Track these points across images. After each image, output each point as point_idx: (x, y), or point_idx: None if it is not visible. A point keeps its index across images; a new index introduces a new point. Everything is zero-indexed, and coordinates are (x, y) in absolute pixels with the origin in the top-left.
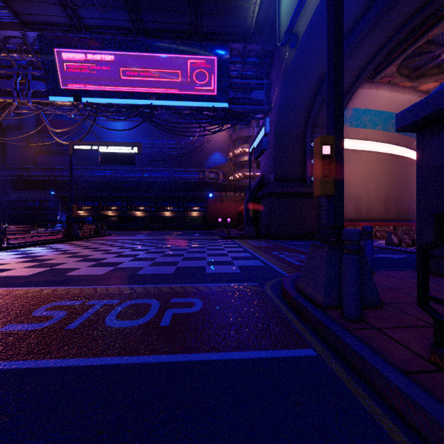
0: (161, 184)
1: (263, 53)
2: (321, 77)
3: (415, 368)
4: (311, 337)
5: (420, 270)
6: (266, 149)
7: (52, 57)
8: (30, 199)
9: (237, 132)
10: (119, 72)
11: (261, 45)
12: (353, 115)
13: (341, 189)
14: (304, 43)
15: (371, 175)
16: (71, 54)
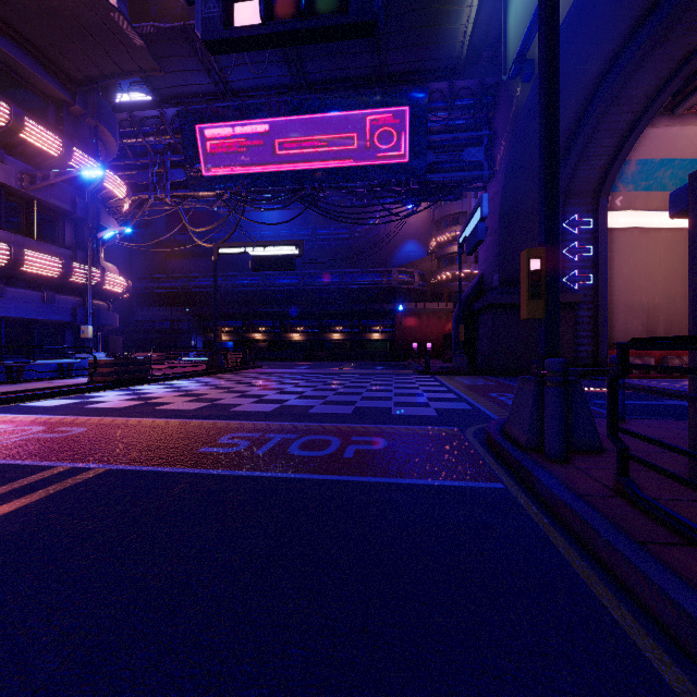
0: (328, 293)
1: (482, 91)
2: (577, 118)
3: (593, 493)
4: (504, 476)
5: (608, 401)
6: (483, 240)
7: (193, 137)
8: (159, 319)
9: (443, 207)
10: (274, 145)
11: (478, 79)
12: (639, 171)
13: (555, 311)
14: None
15: (676, 270)
16: (216, 130)
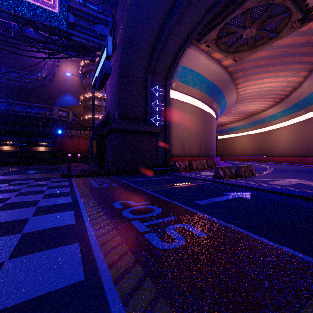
0: None
1: None
2: (161, 25)
3: None
4: None
5: None
6: (108, 75)
7: None
8: None
9: (87, 78)
10: None
11: None
12: (182, 72)
13: None
14: None
15: (191, 122)
16: None
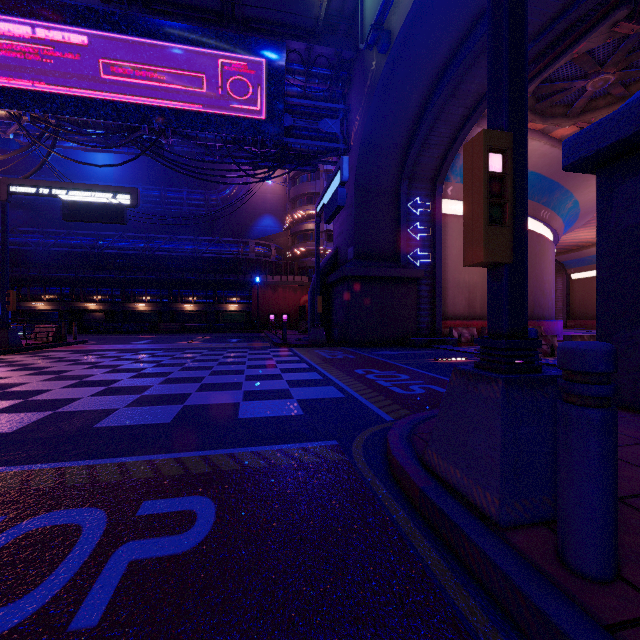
0: (179, 260)
1: (338, 62)
2: (423, 104)
3: None
4: (496, 638)
5: None
6: (342, 206)
7: None
8: None
9: (298, 186)
10: (97, 66)
11: (335, 49)
12: None
13: (522, 251)
14: (401, 46)
15: None
16: (5, 24)
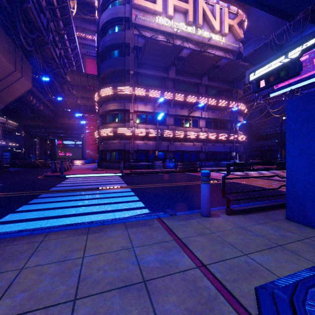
0: None
1: None
2: None
3: None
4: None
5: None
6: None
7: None
8: (262, 145)
9: None
10: (313, 62)
11: None
12: None
13: None
14: None
15: None
16: None
